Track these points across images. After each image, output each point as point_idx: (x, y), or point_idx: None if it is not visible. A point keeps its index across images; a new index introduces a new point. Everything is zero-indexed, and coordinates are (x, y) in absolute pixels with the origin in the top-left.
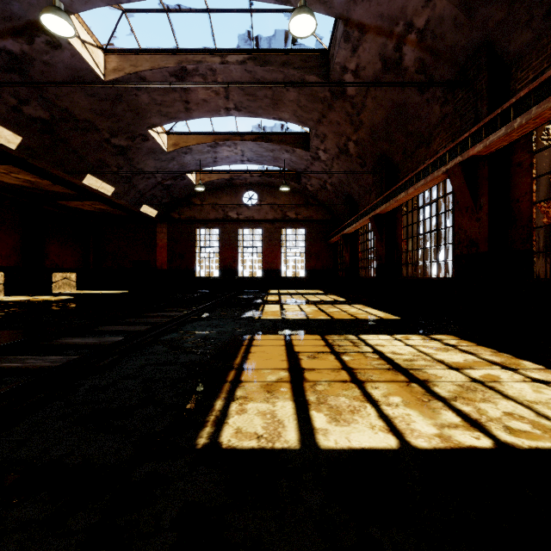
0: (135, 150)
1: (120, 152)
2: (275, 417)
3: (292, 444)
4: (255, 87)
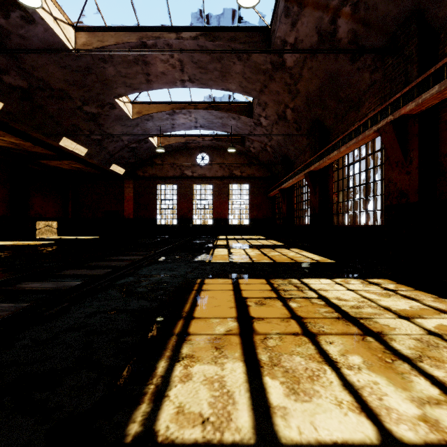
0: (104, 116)
1: (92, 119)
2: (224, 386)
3: (245, 435)
4: (206, 61)
